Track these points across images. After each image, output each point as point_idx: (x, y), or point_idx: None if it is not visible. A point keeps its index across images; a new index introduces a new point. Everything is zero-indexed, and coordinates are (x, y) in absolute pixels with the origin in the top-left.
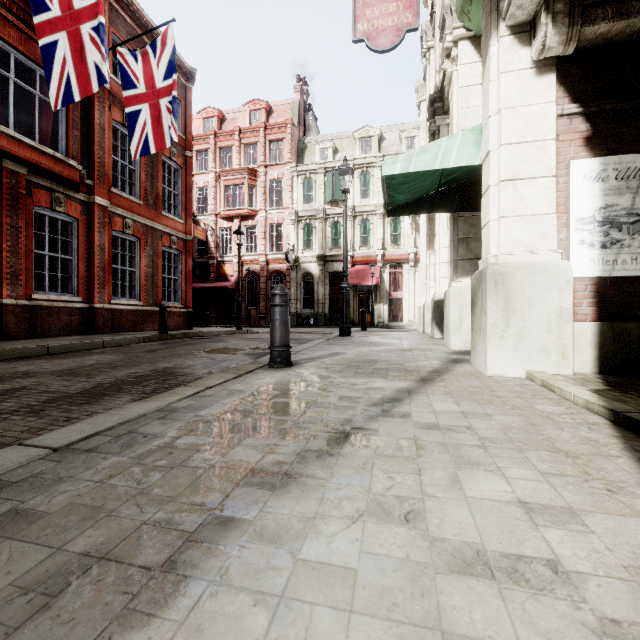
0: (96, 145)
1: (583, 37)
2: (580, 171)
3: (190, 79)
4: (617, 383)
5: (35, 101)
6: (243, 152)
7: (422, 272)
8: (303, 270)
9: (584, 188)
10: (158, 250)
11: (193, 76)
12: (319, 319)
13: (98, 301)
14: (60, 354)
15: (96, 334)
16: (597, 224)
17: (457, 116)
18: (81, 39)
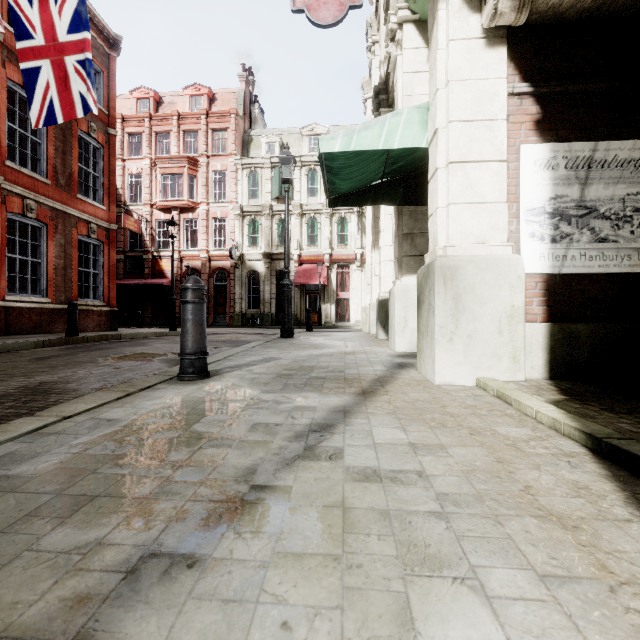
0: None
1: (535, 7)
2: (530, 157)
3: (114, 47)
4: (572, 391)
5: None
6: (182, 139)
7: (368, 272)
8: (248, 268)
9: (534, 176)
10: (72, 239)
11: (118, 44)
12: (265, 319)
13: None
14: None
15: None
16: (547, 216)
17: (402, 103)
18: None
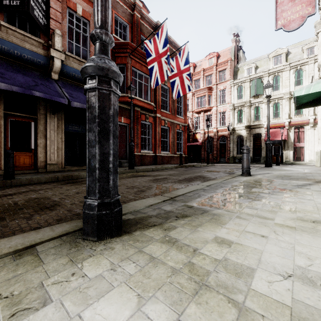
0: (157, 95)
1: None
2: None
3: None
4: None
5: (142, 85)
6: (205, 80)
7: (319, 131)
8: (237, 134)
9: None
10: (175, 131)
11: None
12: None
13: (157, 152)
14: (157, 170)
15: (158, 165)
16: None
17: None
18: (161, 63)
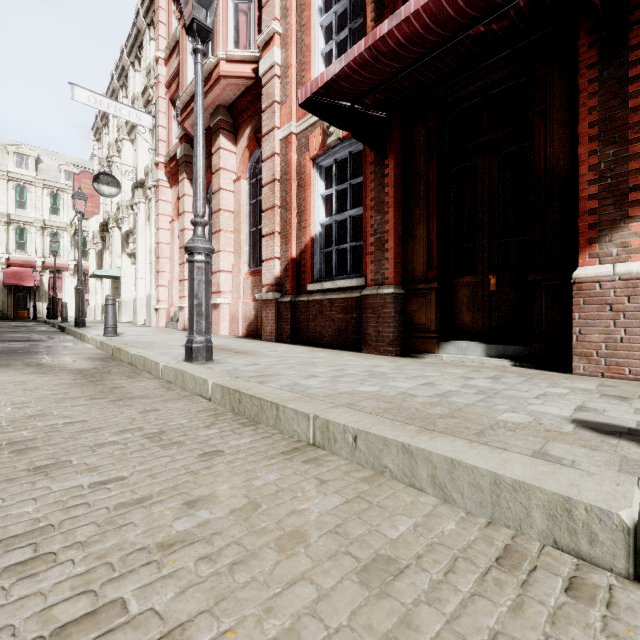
0: None
1: None
2: None
3: None
4: None
5: None
6: None
7: (91, 288)
8: None
9: None
10: None
11: None
12: None
13: None
14: None
15: None
16: None
17: (114, 249)
18: None
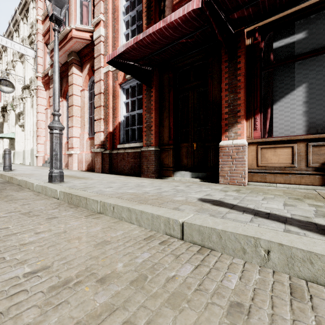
0: None
1: None
2: None
3: None
4: None
5: None
6: None
7: None
8: None
9: None
10: None
11: None
12: None
13: None
14: None
15: None
16: None
17: (11, 122)
18: None
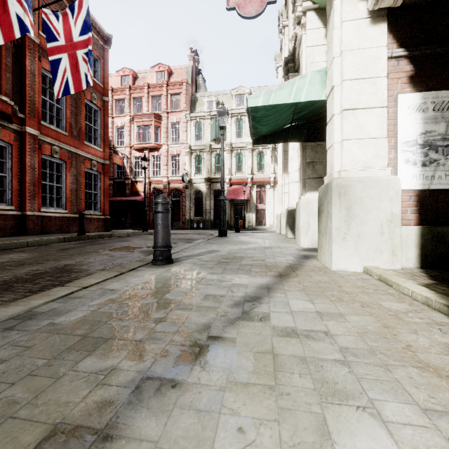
0: (27, 86)
1: None
2: (405, 103)
3: (107, 42)
4: (439, 277)
5: None
6: (151, 102)
7: (279, 190)
8: (195, 188)
9: (409, 117)
10: (81, 171)
11: (110, 40)
12: (206, 224)
13: (29, 209)
14: None
15: (27, 235)
16: (419, 146)
17: (305, 69)
18: None
